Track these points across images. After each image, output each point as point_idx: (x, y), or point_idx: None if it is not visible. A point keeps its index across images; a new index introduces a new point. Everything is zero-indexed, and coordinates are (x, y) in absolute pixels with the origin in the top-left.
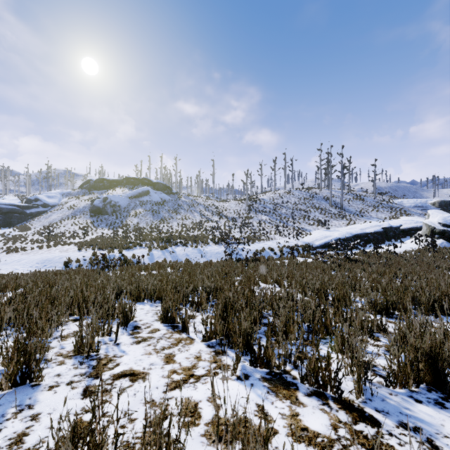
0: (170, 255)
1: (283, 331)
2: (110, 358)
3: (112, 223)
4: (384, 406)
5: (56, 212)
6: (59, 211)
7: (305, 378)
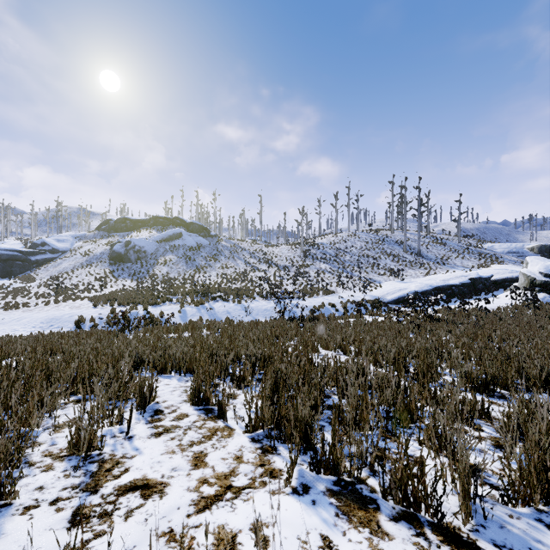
0: (207, 313)
1: (353, 418)
2: (116, 460)
3: (136, 272)
4: (504, 538)
5: (67, 259)
6: (71, 258)
7: (389, 492)
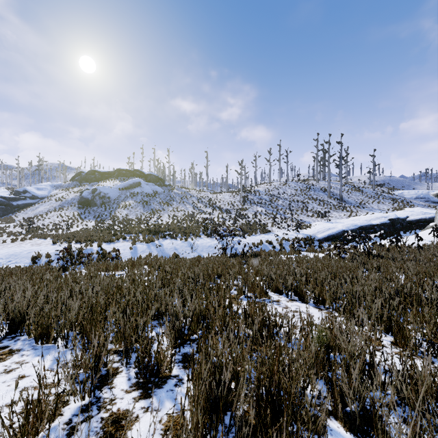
0: (156, 249)
1: None
2: None
3: (100, 215)
4: None
5: (44, 204)
6: (47, 203)
7: None
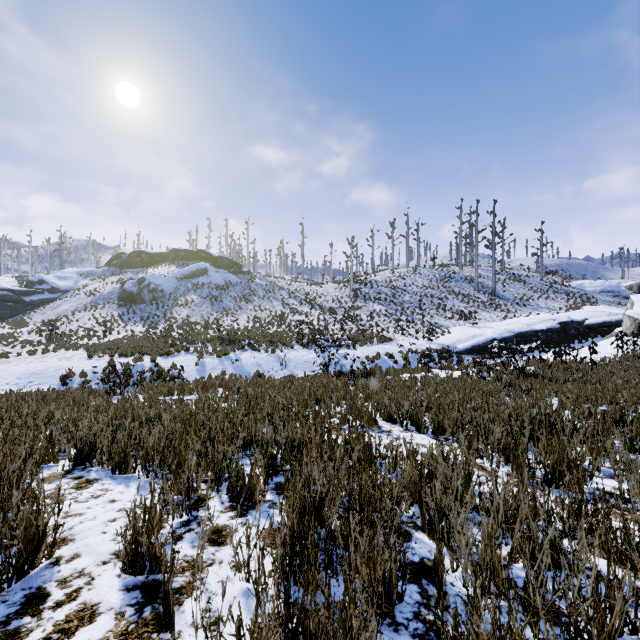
0: (232, 365)
1: None
2: None
3: (151, 316)
4: None
5: (69, 300)
6: (73, 298)
7: None
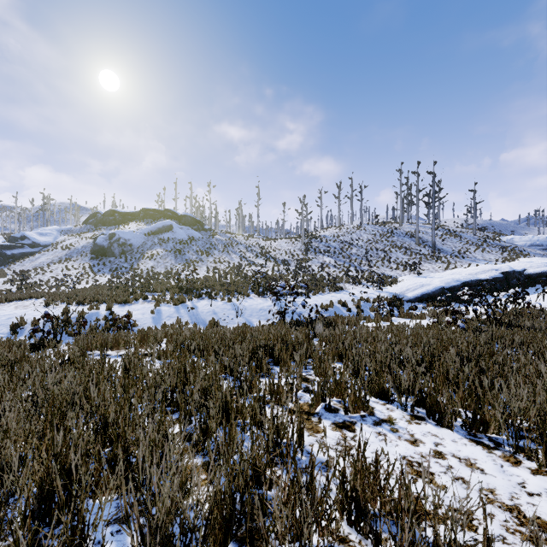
0: (188, 313)
1: None
2: None
3: (119, 267)
4: None
5: (46, 254)
6: (51, 252)
7: None
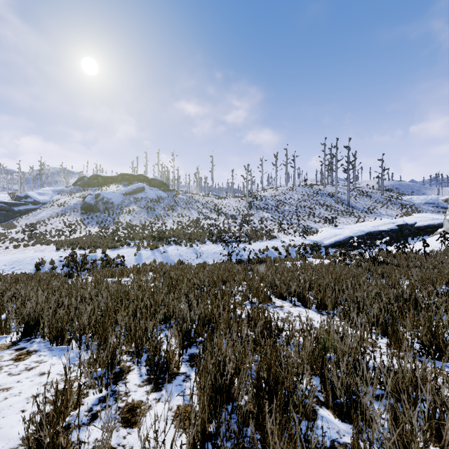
0: (161, 255)
1: None
2: None
3: (104, 220)
4: None
5: (46, 210)
6: (49, 208)
7: None
